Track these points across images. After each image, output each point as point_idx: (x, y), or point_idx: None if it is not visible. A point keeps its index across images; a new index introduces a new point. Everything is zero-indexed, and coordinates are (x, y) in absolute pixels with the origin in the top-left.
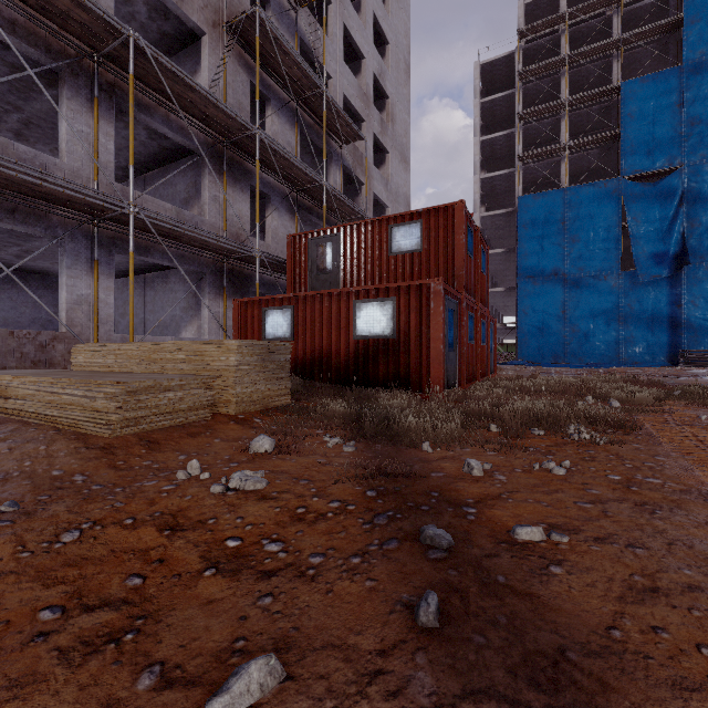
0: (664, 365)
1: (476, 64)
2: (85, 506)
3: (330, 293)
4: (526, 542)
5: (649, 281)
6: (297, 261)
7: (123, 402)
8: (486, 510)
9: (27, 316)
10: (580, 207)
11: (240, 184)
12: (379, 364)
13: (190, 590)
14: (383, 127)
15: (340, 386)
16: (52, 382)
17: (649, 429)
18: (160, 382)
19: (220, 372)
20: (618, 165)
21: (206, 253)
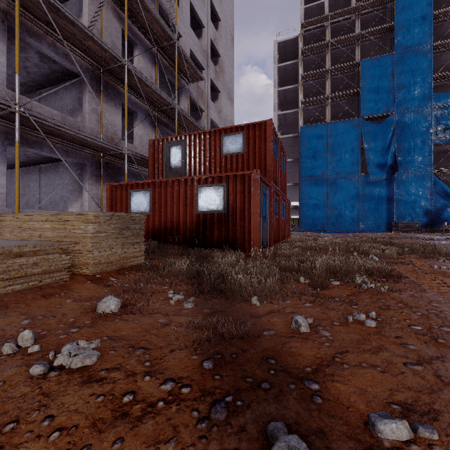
0: (384, 231)
1: (275, 42)
2: None
3: (178, 180)
4: (394, 446)
5: (376, 181)
6: (156, 158)
7: None
8: (328, 384)
9: None
10: (337, 135)
11: (114, 101)
12: (215, 231)
13: None
14: (216, 75)
15: (186, 247)
16: None
17: (411, 278)
18: (9, 249)
19: (80, 238)
20: (358, 110)
21: (86, 150)
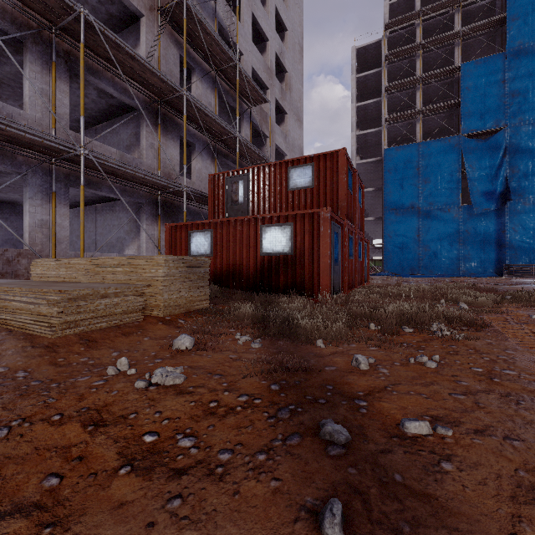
0: (492, 276)
1: (353, 48)
2: (20, 402)
3: (241, 219)
4: (415, 436)
5: (482, 213)
6: (216, 195)
7: (64, 307)
8: (375, 403)
9: (1, 237)
10: (430, 157)
11: (171, 134)
12: (280, 275)
13: (104, 490)
14: (282, 94)
15: (249, 292)
16: (6, 290)
17: (496, 327)
18: (98, 290)
19: (151, 281)
20: (459, 126)
21: (144, 188)
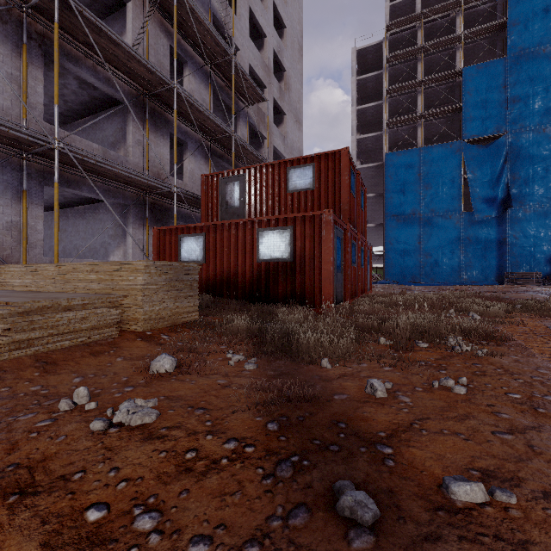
0: (494, 284)
1: (353, 50)
2: None
3: (236, 223)
4: (467, 507)
5: (483, 220)
6: (209, 197)
7: (11, 323)
8: (403, 449)
9: None
10: (432, 162)
11: (161, 131)
12: (279, 283)
13: None
14: (281, 94)
15: (245, 302)
16: None
17: (518, 340)
18: (59, 302)
19: (128, 291)
20: (460, 131)
21: (130, 188)
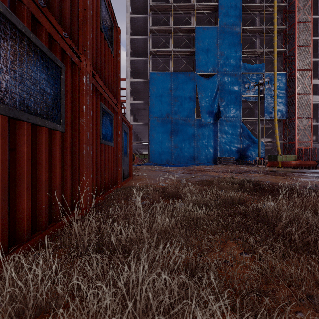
0: (212, 164)
1: None
2: None
3: None
4: None
5: (206, 124)
6: None
7: None
8: None
9: None
10: (178, 84)
11: None
12: None
13: None
14: None
15: None
16: None
17: None
18: None
19: None
20: (194, 68)
21: None
